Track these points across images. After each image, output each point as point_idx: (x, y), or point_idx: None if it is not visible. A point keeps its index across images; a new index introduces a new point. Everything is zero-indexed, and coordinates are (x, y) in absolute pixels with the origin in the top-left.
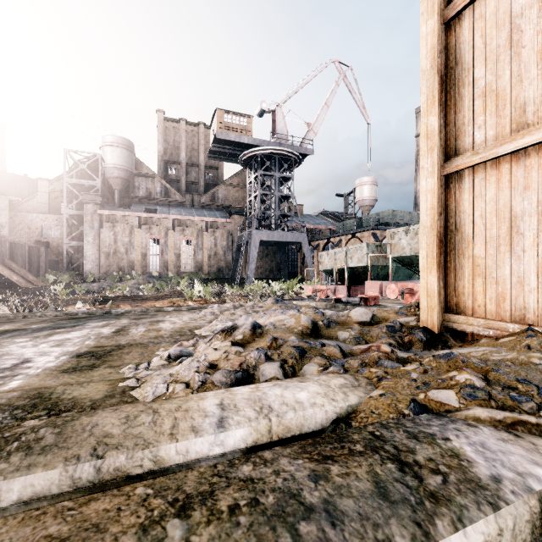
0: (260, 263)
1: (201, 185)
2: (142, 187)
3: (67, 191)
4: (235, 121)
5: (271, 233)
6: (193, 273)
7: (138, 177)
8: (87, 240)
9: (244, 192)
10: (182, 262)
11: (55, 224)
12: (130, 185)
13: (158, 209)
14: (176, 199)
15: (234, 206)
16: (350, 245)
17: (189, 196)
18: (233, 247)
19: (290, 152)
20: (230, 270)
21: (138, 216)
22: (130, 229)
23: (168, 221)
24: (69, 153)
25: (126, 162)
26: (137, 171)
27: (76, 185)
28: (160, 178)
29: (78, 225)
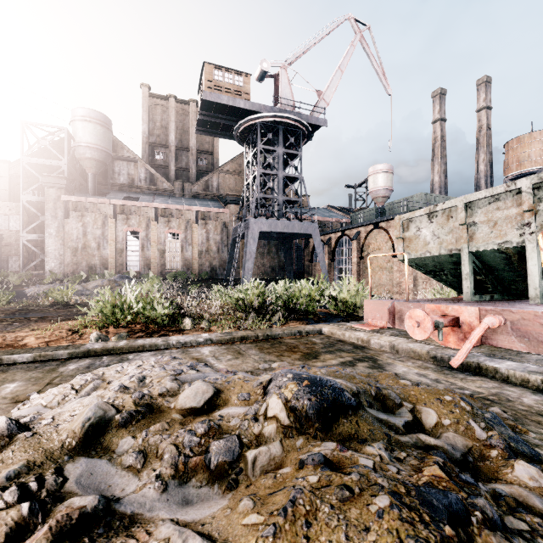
0: (260, 261)
1: (192, 172)
2: (123, 173)
3: (25, 173)
4: (227, 80)
5: (273, 222)
6: (179, 273)
7: (118, 161)
8: (49, 233)
9: (242, 180)
10: (167, 259)
11: (13, 214)
12: (109, 170)
13: (141, 198)
14: (163, 187)
15: (229, 193)
16: (371, 237)
17: (178, 184)
18: (228, 242)
19: (298, 121)
20: (225, 269)
21: (113, 204)
22: (103, 219)
23: (149, 210)
24: (29, 127)
25: (101, 140)
26: (117, 154)
27: (41, 167)
28: (144, 162)
29: (38, 214)
